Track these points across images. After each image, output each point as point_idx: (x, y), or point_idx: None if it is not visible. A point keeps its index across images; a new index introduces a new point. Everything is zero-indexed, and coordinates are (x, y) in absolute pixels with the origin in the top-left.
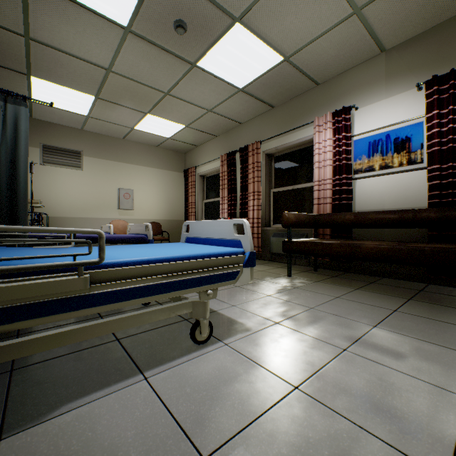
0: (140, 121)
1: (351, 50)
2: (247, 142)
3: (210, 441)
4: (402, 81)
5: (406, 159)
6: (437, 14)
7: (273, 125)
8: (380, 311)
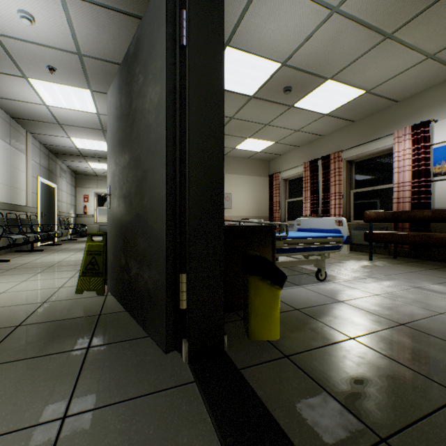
0: (241, 143)
1: (428, 77)
2: (328, 151)
3: (341, 299)
4: None
5: None
6: None
7: (354, 137)
8: (444, 279)
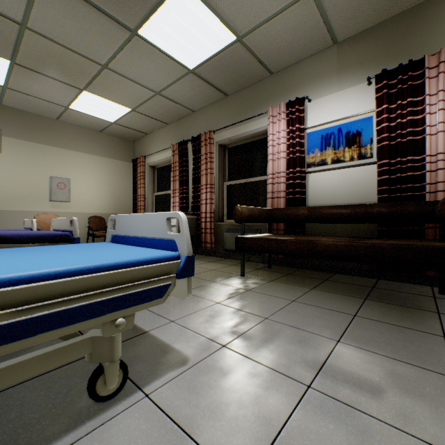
0: (76, 99)
1: (305, 37)
2: (200, 132)
3: None
4: (353, 75)
5: (357, 153)
6: (387, 8)
7: (227, 115)
8: (340, 317)
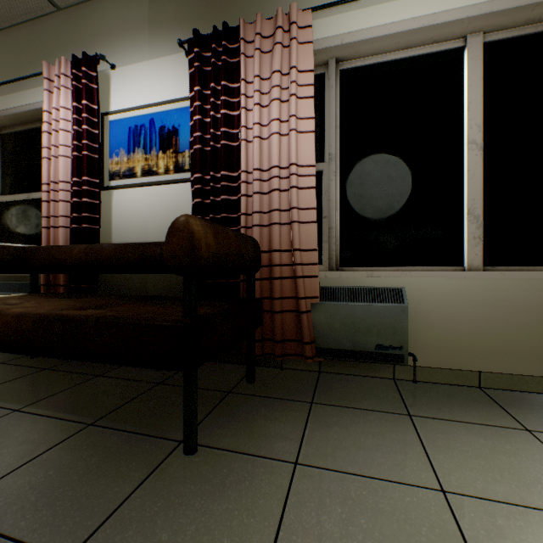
0: None
1: None
2: None
3: None
4: (170, 37)
5: (174, 162)
6: None
7: None
8: None
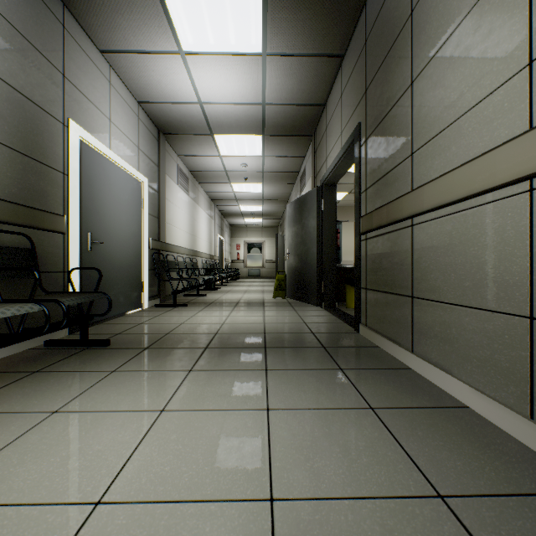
0: None
1: None
2: None
3: None
4: None
5: None
6: None
7: None
8: None
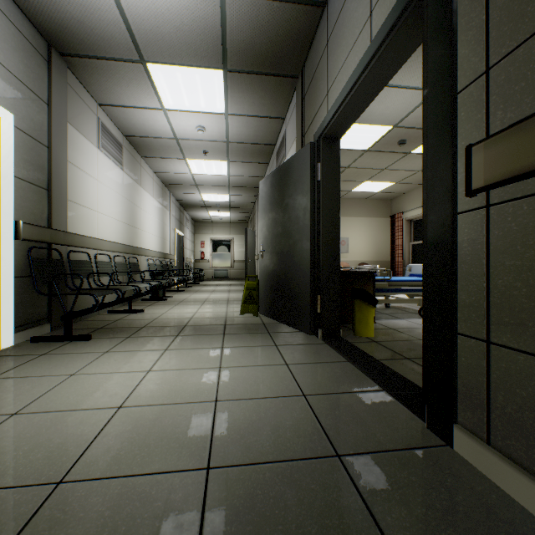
0: (357, 186)
1: None
2: None
3: None
4: None
5: None
6: None
7: None
8: None
